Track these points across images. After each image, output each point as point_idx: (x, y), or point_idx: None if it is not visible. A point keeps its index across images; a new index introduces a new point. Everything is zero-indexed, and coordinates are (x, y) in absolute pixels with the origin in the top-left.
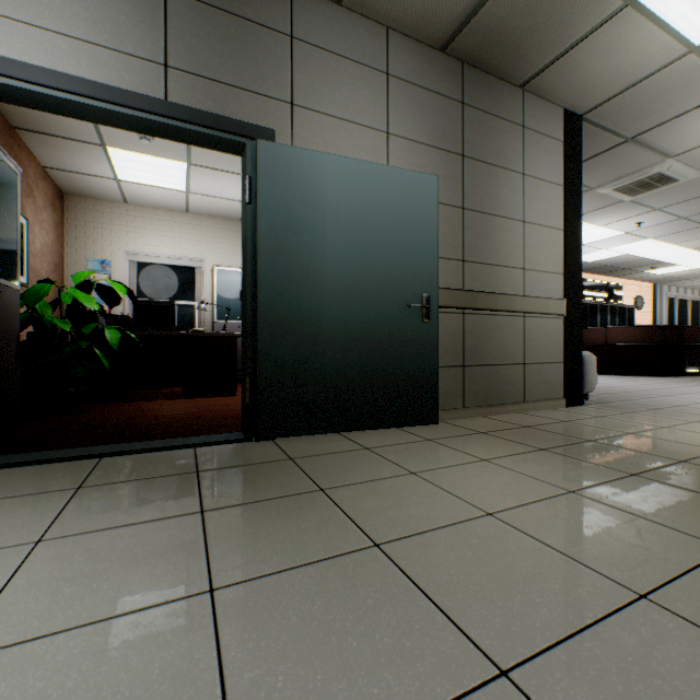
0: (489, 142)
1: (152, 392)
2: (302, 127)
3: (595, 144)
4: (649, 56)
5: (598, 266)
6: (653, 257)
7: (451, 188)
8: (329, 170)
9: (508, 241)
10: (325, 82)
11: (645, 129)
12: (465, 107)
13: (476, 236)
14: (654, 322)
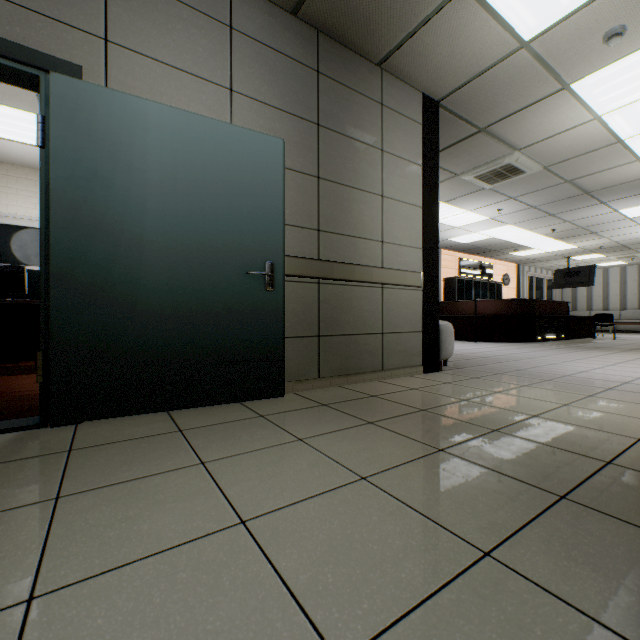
0: (346, 115)
1: (5, 366)
2: (120, 68)
3: (454, 132)
4: (488, 47)
5: (473, 247)
6: (514, 241)
7: (305, 156)
8: (151, 118)
9: (366, 213)
10: (152, 23)
11: (494, 121)
12: (321, 76)
13: (333, 207)
14: (518, 296)
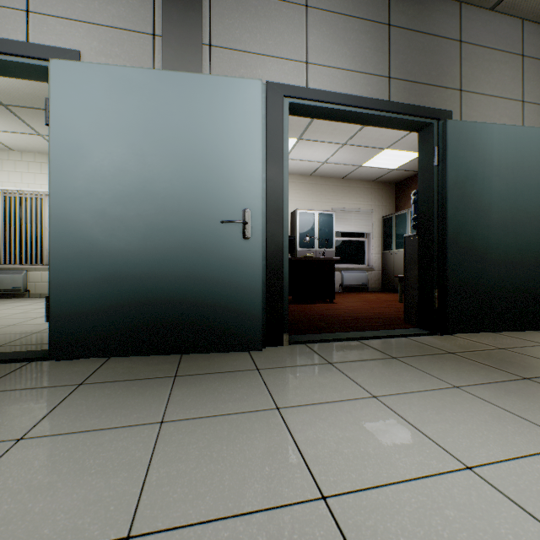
0: None
1: None
2: (466, 106)
3: None
4: None
5: None
6: None
7: None
8: (493, 135)
9: None
10: (480, 70)
11: None
12: None
13: None
14: None
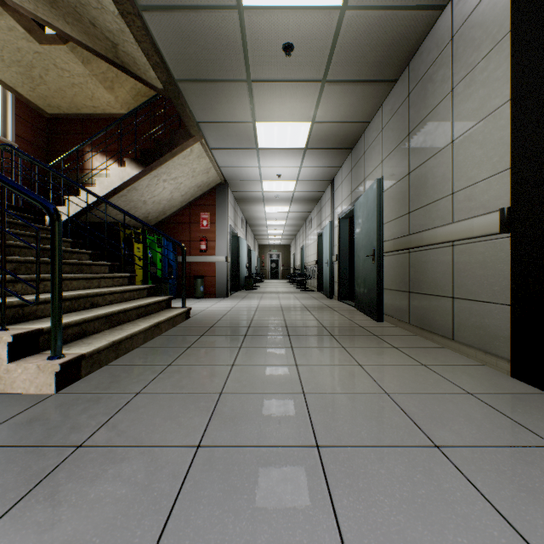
0: (423, 100)
1: None
2: (366, 186)
3: None
4: None
5: None
6: None
7: (403, 165)
8: (361, 203)
9: (437, 174)
10: (369, 160)
11: None
12: (410, 95)
13: (416, 189)
14: None
